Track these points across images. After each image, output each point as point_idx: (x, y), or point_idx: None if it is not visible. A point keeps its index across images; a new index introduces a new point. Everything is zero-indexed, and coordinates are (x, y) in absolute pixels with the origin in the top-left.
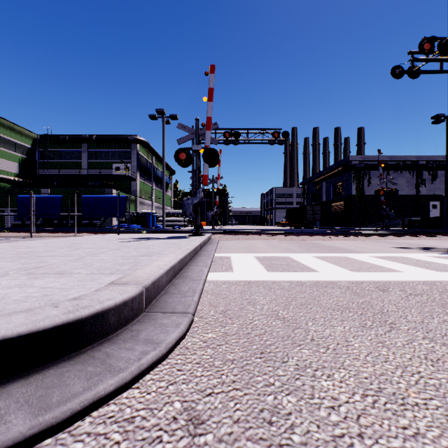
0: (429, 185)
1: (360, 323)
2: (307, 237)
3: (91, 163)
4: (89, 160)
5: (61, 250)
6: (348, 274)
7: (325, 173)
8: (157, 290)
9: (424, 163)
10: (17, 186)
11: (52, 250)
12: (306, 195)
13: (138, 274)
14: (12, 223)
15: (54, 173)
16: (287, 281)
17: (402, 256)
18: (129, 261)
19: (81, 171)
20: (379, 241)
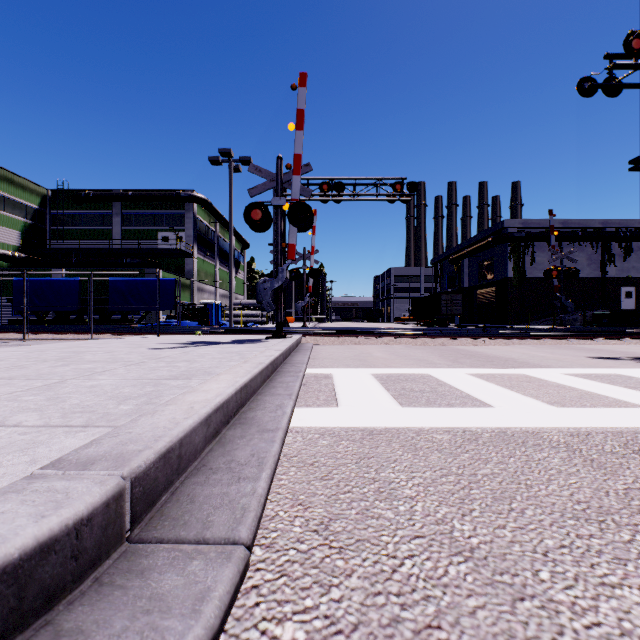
0: (620, 264)
1: None
2: (448, 340)
3: (126, 231)
4: (123, 227)
5: (40, 365)
6: (550, 413)
7: (467, 247)
8: (176, 468)
9: (613, 231)
10: (18, 265)
11: (23, 366)
12: (440, 278)
13: (136, 429)
14: (8, 319)
15: (72, 246)
16: (443, 430)
17: (619, 374)
18: (143, 391)
19: (112, 242)
20: (561, 347)
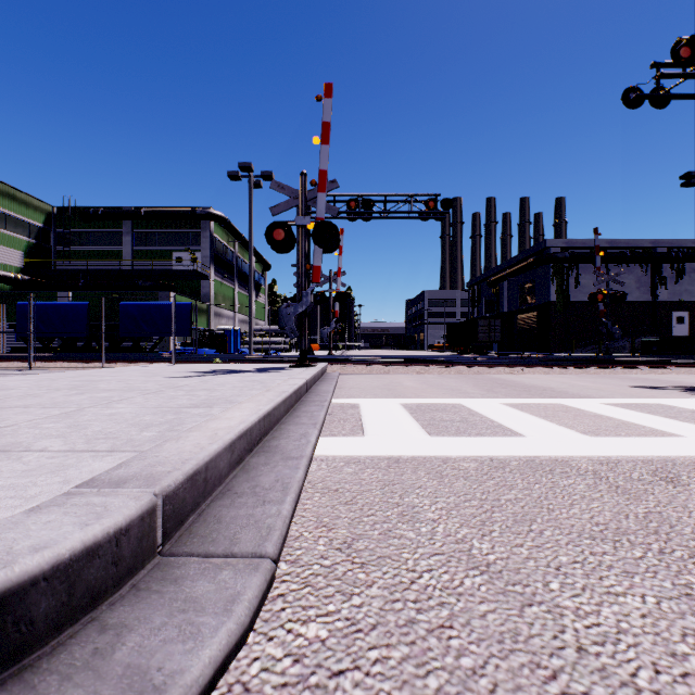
0: (672, 287)
1: (673, 581)
2: (485, 369)
3: (138, 251)
4: (134, 247)
5: (54, 394)
6: (582, 442)
7: (506, 268)
8: (202, 491)
9: (664, 251)
10: (21, 288)
11: (36, 395)
12: (477, 302)
13: (162, 453)
14: (11, 346)
15: (79, 268)
16: (471, 459)
17: (661, 404)
18: (165, 419)
19: (122, 264)
20: (604, 376)
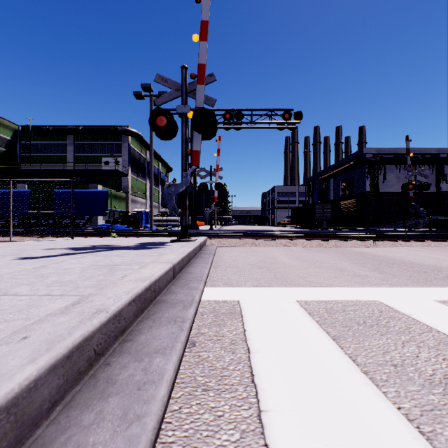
0: None
1: None
2: (341, 242)
3: (78, 157)
4: (75, 154)
5: None
6: None
7: (333, 169)
8: None
9: (445, 156)
10: None
11: None
12: (312, 193)
13: None
14: None
15: (37, 168)
16: None
17: None
18: None
19: (67, 165)
20: None
